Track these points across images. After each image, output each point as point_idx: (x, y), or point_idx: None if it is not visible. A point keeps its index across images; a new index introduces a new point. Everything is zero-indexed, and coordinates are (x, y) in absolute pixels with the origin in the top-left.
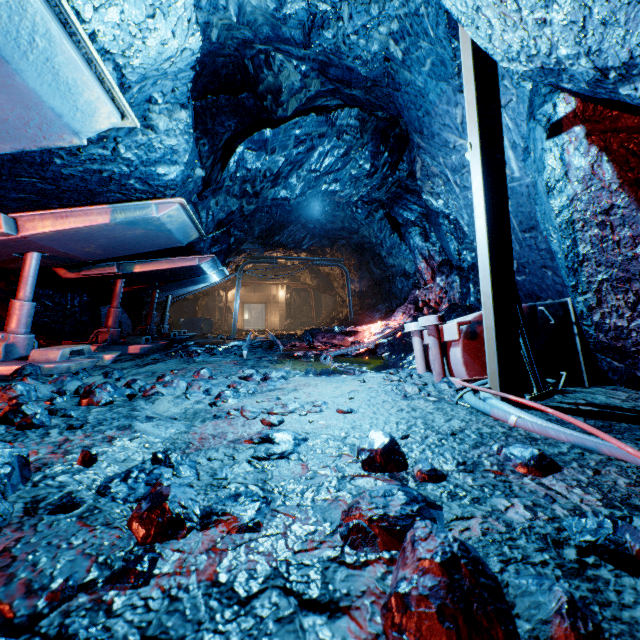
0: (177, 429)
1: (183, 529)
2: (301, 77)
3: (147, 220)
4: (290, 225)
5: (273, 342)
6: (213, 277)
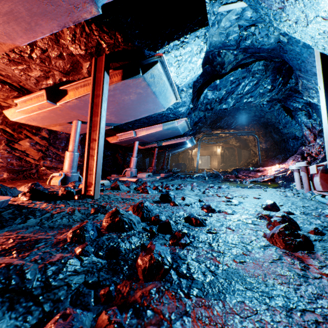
0: (197, 198)
1: (215, 211)
2: (234, 56)
3: (173, 127)
4: (225, 117)
5: (217, 174)
6: (189, 145)
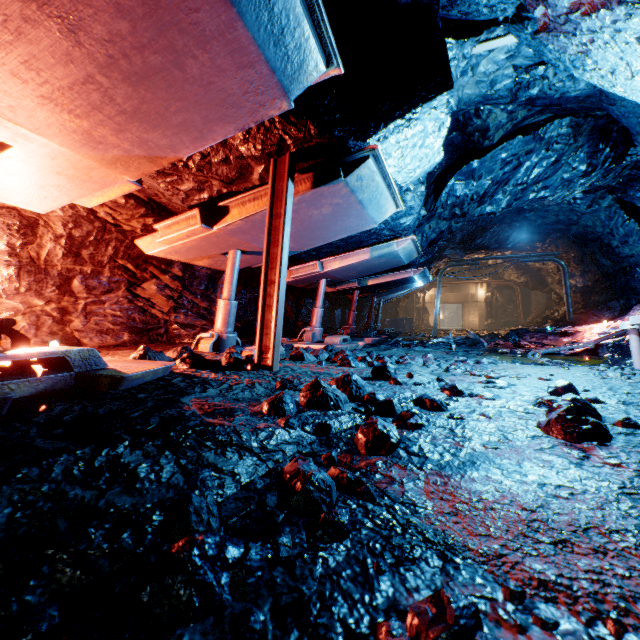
0: (434, 377)
1: (463, 394)
2: (507, 115)
3: (390, 253)
4: (492, 226)
5: (475, 340)
6: (419, 283)
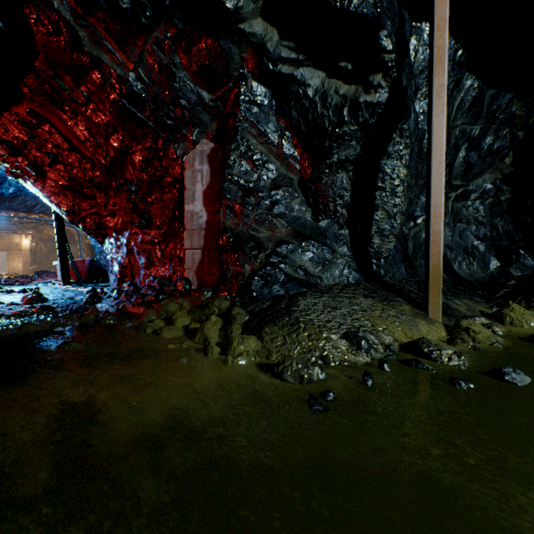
0: None
1: None
2: None
3: None
4: (21, 196)
5: (0, 279)
6: None
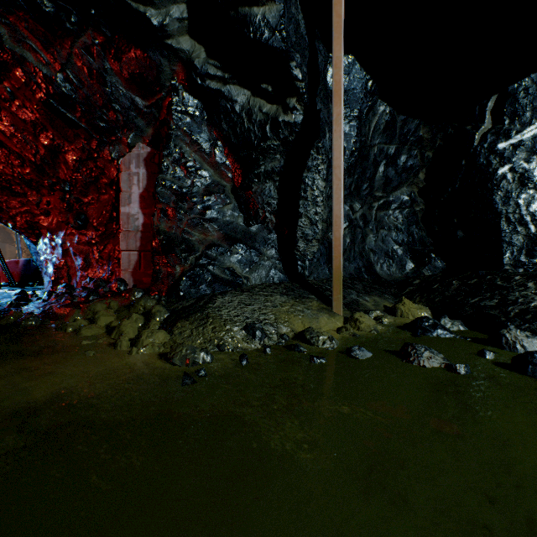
0: None
1: None
2: None
3: None
4: None
5: None
6: None
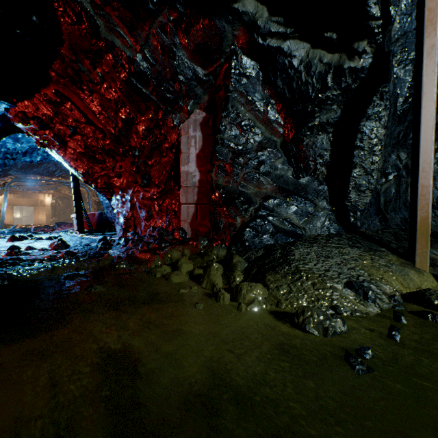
0: None
1: None
2: None
3: None
4: (45, 163)
5: (30, 229)
6: None
